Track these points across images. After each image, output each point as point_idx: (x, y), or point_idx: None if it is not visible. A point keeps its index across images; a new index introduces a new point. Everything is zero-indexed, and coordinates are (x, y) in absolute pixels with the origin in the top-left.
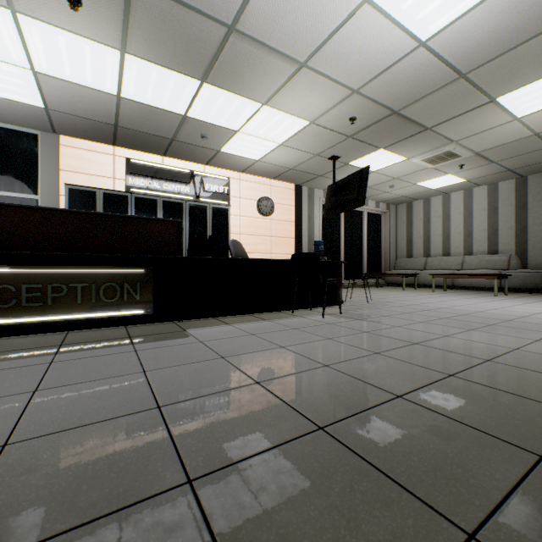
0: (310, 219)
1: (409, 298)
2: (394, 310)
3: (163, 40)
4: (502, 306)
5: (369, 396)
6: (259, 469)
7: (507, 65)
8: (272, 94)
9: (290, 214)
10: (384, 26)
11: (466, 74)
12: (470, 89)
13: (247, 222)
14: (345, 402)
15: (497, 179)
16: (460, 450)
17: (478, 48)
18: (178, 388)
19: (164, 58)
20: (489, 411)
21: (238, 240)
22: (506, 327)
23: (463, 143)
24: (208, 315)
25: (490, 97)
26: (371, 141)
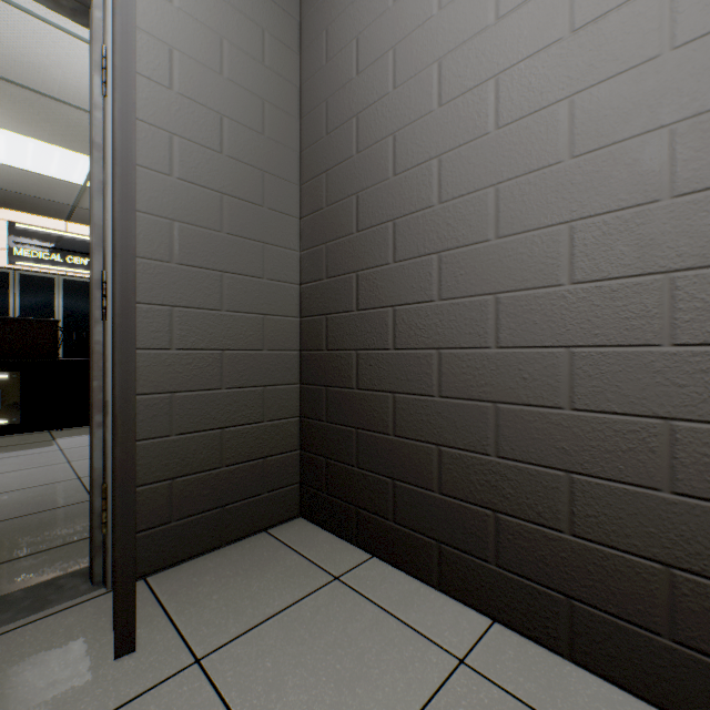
0: None
1: None
2: None
3: (36, 120)
4: None
5: None
6: (20, 521)
7: None
8: None
9: None
10: None
11: None
12: None
13: None
14: None
15: None
16: None
17: None
18: None
19: (41, 134)
20: None
21: None
22: None
23: None
24: None
25: None
26: None
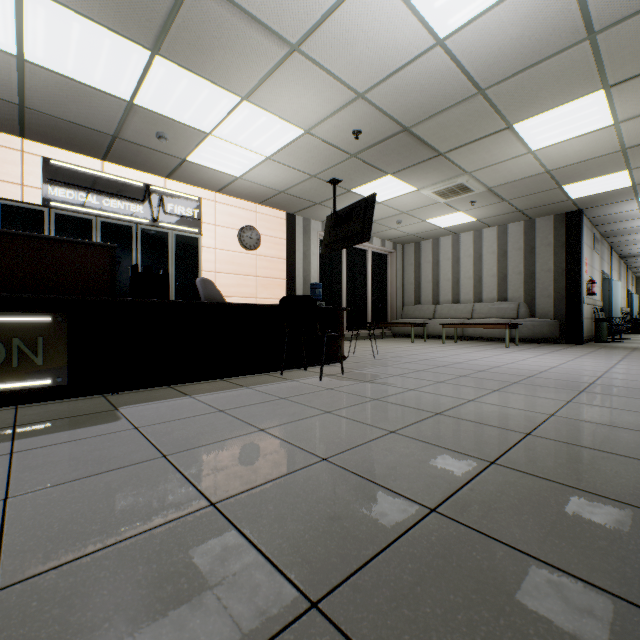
0: (306, 257)
1: (420, 351)
2: (405, 367)
3: None
4: (518, 360)
5: (390, 515)
6: None
7: (527, 85)
8: (254, 85)
9: (282, 249)
10: (397, 9)
11: (485, 89)
12: (488, 109)
13: (225, 257)
14: (354, 533)
15: (507, 220)
16: (547, 624)
17: (499, 58)
18: (58, 533)
19: (90, 4)
20: (560, 525)
21: (213, 279)
22: (531, 385)
23: (477, 176)
24: (160, 383)
25: (507, 123)
26: (378, 163)
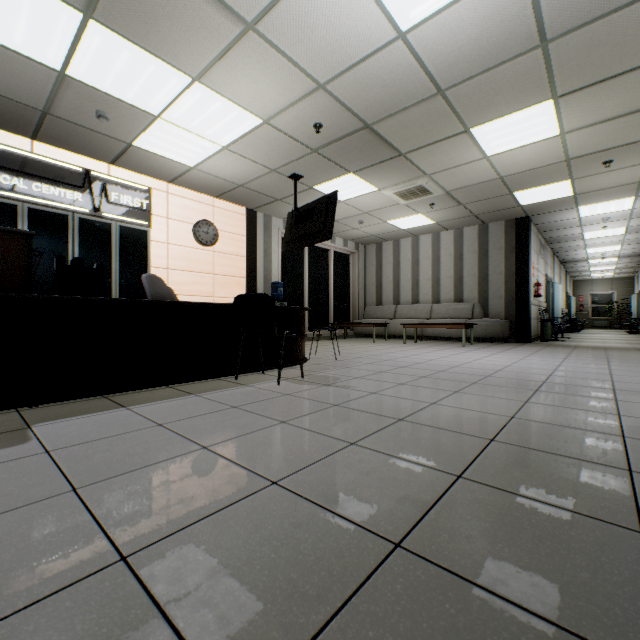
0: (267, 255)
1: (381, 352)
2: (367, 368)
3: None
4: (475, 359)
5: (348, 557)
6: None
7: (484, 89)
8: (207, 65)
9: (241, 246)
10: None
11: (444, 90)
12: (447, 111)
13: (179, 252)
14: (302, 588)
15: (463, 223)
16: None
17: (459, 59)
18: None
19: None
20: (537, 554)
21: (164, 276)
22: (489, 385)
23: (436, 178)
24: (92, 392)
25: (465, 126)
26: (340, 160)
